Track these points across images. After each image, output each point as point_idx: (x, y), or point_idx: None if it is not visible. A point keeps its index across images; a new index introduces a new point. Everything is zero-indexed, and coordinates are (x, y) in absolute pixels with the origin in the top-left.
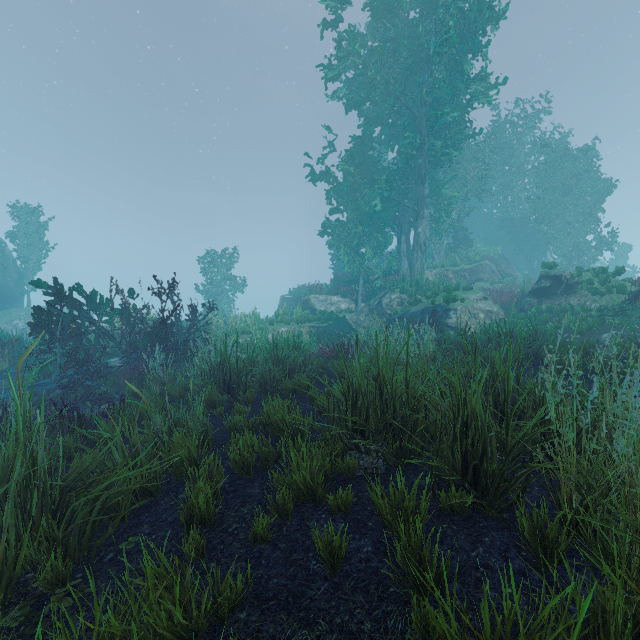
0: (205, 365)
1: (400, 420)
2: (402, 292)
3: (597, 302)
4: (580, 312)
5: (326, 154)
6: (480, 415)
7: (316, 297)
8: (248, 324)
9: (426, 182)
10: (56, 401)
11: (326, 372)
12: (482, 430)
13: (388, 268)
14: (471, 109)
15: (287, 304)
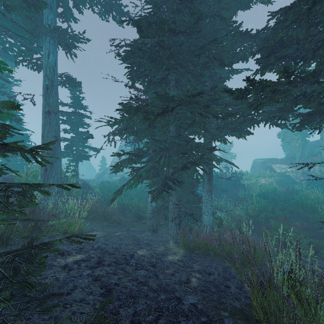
0: (255, 193)
1: (304, 206)
2: (320, 166)
3: None
4: None
5: None
6: (313, 205)
7: (274, 165)
8: (248, 177)
9: None
10: (239, 198)
11: (286, 197)
12: (315, 208)
13: (314, 151)
14: None
15: (257, 164)
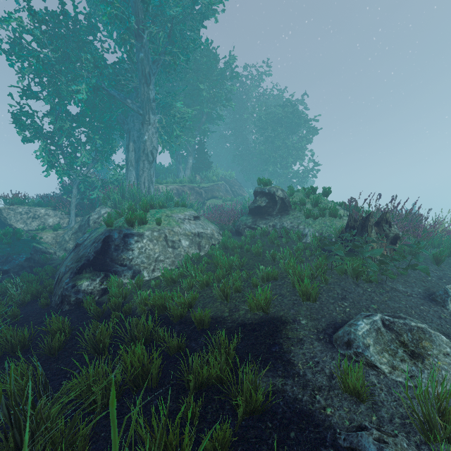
0: None
1: None
2: (114, 206)
3: (311, 226)
4: (296, 240)
5: (12, 13)
6: None
7: (12, 208)
8: None
9: (151, 83)
10: None
11: None
12: None
13: (123, 179)
14: (202, 26)
15: None
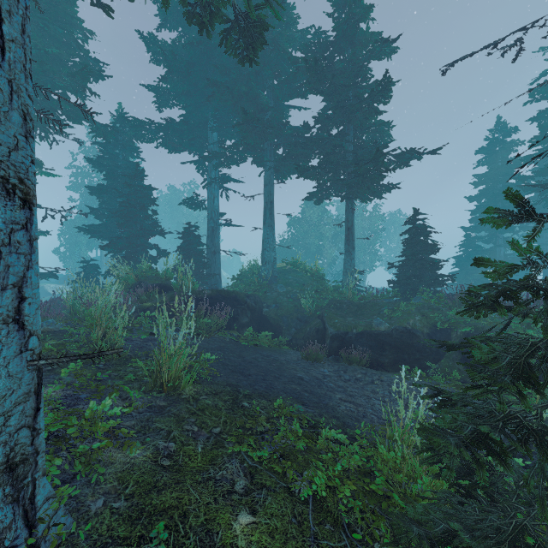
0: None
1: None
2: None
3: None
4: None
5: None
6: None
7: (49, 285)
8: None
9: None
10: None
11: None
12: None
13: None
14: None
15: None
